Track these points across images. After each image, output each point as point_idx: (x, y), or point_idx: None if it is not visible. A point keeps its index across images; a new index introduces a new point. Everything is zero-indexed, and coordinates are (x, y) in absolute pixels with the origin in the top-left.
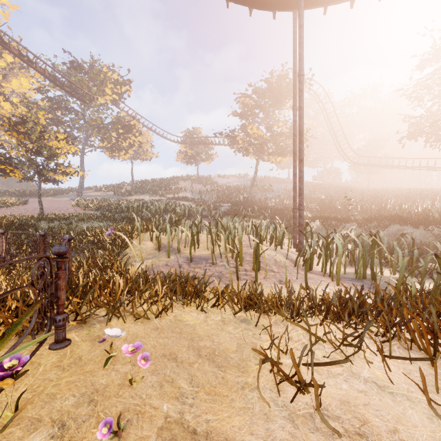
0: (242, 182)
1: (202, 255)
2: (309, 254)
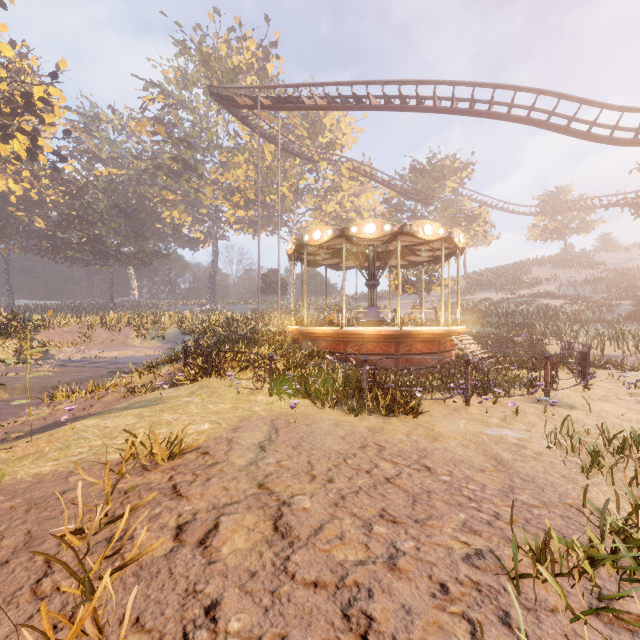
0: None
1: (612, 355)
2: None
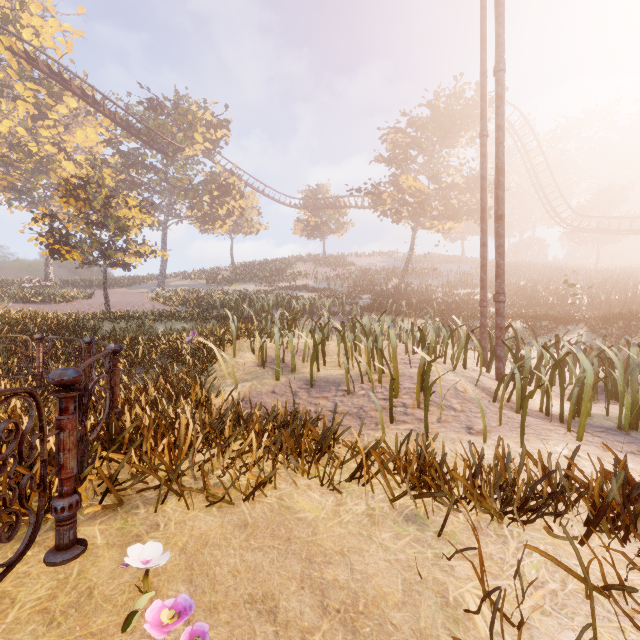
0: (391, 262)
1: (331, 376)
2: (519, 380)
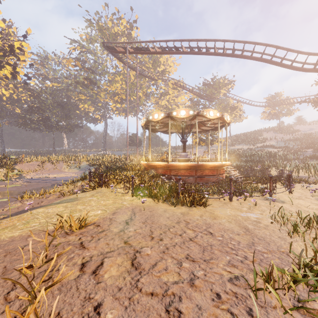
0: None
1: (303, 176)
2: None
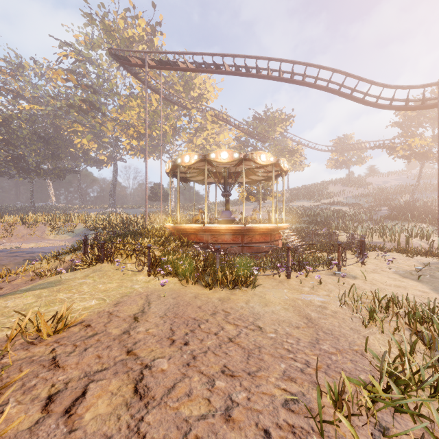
0: (404, 179)
1: (377, 241)
2: None
